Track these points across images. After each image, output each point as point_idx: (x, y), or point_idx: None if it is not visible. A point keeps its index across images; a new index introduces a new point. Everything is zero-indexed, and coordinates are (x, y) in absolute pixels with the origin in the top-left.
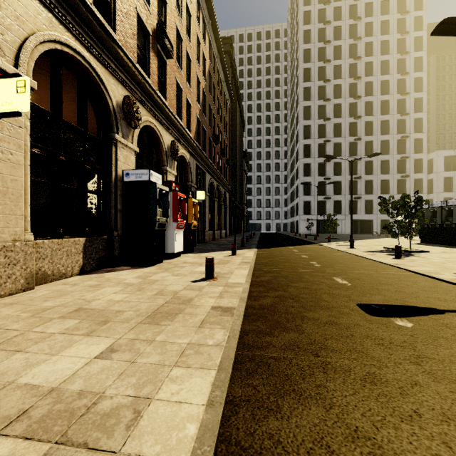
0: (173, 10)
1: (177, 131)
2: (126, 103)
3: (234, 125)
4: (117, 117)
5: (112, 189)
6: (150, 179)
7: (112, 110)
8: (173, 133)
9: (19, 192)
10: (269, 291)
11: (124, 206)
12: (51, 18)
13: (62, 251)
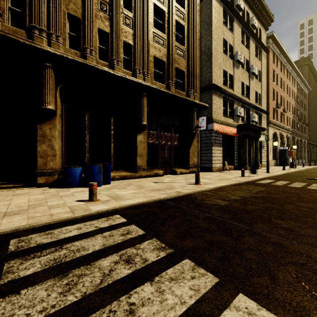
0: (286, 96)
1: (287, 130)
2: (279, 134)
3: (311, 97)
4: (278, 137)
5: (277, 151)
6: (286, 149)
7: (277, 136)
8: (286, 131)
9: (272, 154)
10: (316, 168)
11: (279, 154)
12: (273, 129)
13: (273, 162)
